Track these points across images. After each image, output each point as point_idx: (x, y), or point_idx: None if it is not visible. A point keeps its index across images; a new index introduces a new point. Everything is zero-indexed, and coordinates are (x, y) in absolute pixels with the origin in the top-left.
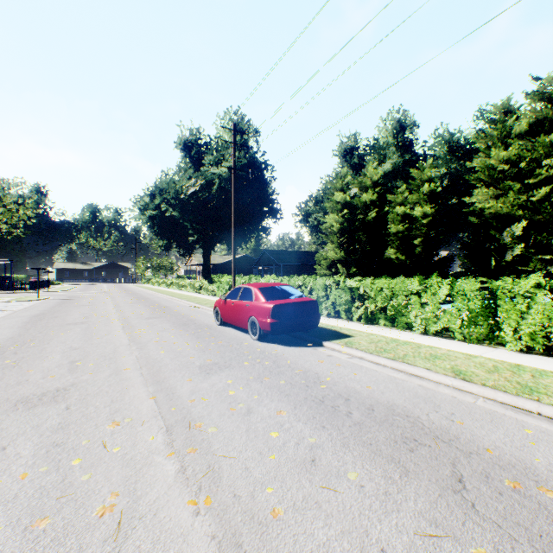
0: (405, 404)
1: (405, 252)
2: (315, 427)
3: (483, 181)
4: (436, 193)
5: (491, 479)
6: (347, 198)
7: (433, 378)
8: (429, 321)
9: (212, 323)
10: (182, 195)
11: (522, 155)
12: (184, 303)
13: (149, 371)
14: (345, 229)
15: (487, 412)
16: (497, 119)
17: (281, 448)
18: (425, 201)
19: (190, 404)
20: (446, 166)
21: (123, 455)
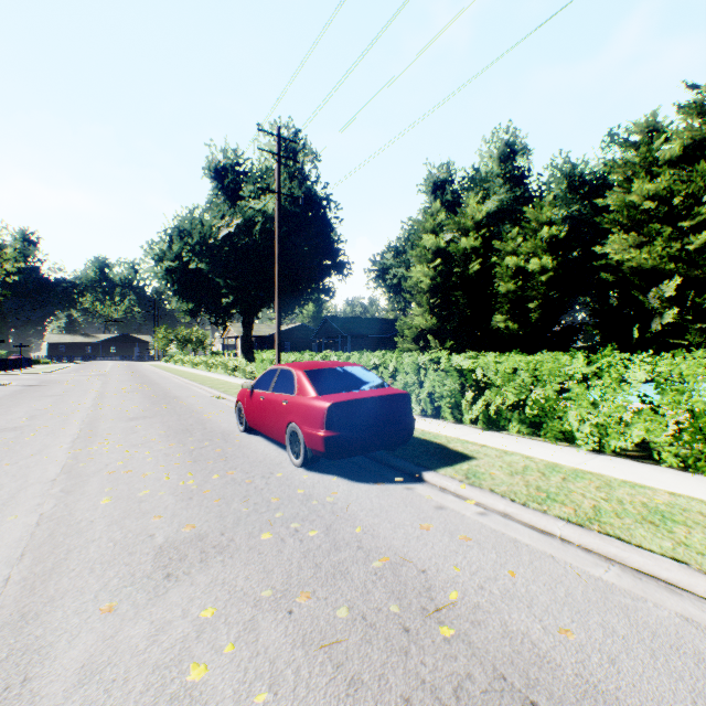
0: None
1: (518, 319)
2: None
3: (621, 224)
4: (559, 240)
5: None
6: (441, 243)
7: (705, 590)
8: (609, 430)
9: (234, 428)
10: (212, 240)
11: (674, 189)
12: (205, 392)
13: (31, 568)
14: (437, 286)
15: None
16: (639, 141)
17: None
18: (544, 251)
19: None
20: (566, 207)
21: None
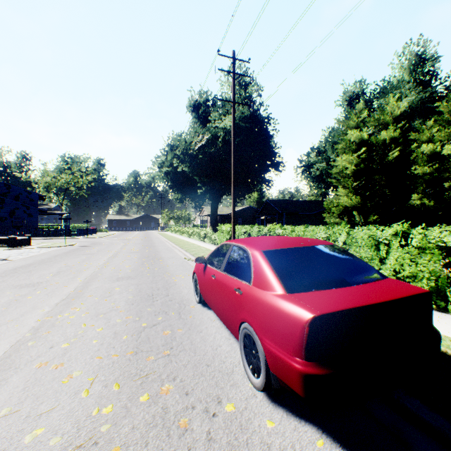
0: None
1: (434, 197)
2: None
3: None
4: None
5: None
6: (364, 135)
7: None
8: None
9: (191, 296)
10: (191, 151)
11: None
12: (181, 254)
13: None
14: (361, 171)
15: None
16: None
17: None
18: None
19: None
20: None
21: None
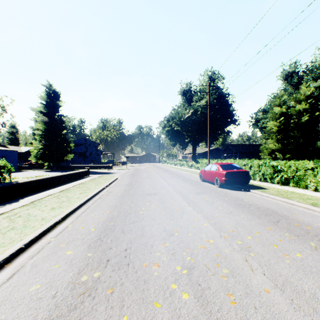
0: (275, 209)
1: None
2: (234, 208)
3: None
4: None
5: (290, 223)
6: (283, 110)
7: (298, 204)
8: (318, 184)
9: (198, 180)
10: (182, 119)
11: None
12: (184, 172)
13: (178, 192)
14: (281, 130)
15: (313, 215)
16: None
17: (221, 209)
18: None
19: (193, 200)
20: None
21: (178, 205)
